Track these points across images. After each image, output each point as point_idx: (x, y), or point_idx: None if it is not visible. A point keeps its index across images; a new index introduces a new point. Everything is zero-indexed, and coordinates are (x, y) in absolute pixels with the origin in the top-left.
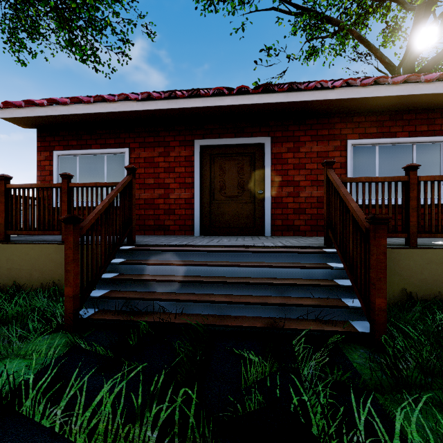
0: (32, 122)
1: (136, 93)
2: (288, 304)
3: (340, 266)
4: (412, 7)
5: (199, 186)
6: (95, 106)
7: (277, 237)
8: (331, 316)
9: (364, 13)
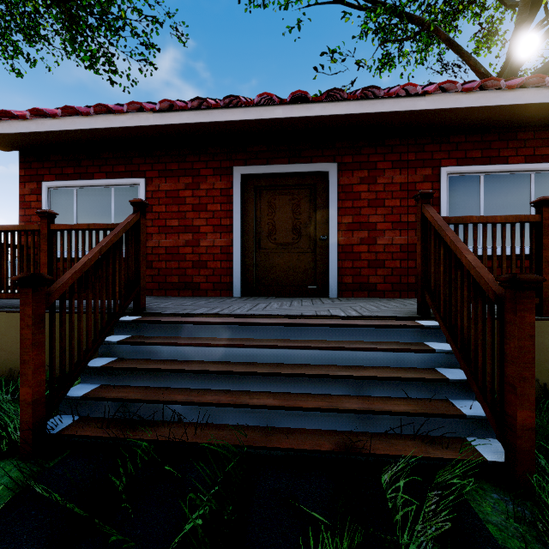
0: (12, 142)
1: (153, 103)
2: (371, 412)
3: (447, 349)
4: (514, 3)
5: (239, 230)
6: (97, 120)
7: (346, 299)
8: (437, 430)
9: (452, 11)
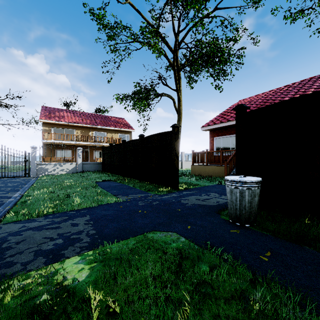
0: (208, 130)
1: None
2: None
3: None
4: None
5: None
6: (227, 123)
7: None
8: None
9: None
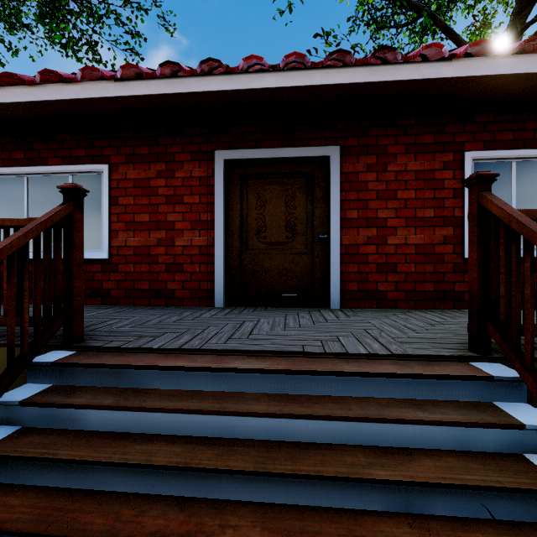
0: None
1: (117, 72)
2: None
3: None
4: None
5: (222, 226)
6: (44, 90)
7: (351, 311)
8: None
9: (447, 2)
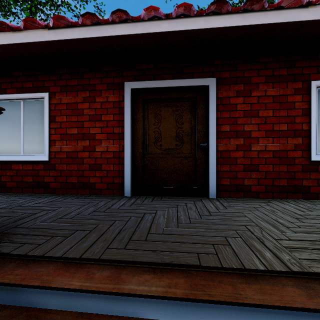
0: None
1: None
2: None
3: None
4: None
5: (129, 137)
6: None
7: (226, 201)
8: None
9: None
